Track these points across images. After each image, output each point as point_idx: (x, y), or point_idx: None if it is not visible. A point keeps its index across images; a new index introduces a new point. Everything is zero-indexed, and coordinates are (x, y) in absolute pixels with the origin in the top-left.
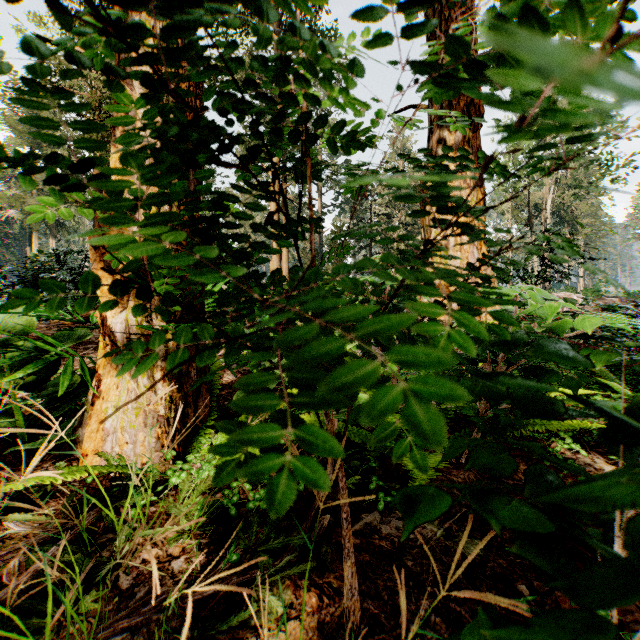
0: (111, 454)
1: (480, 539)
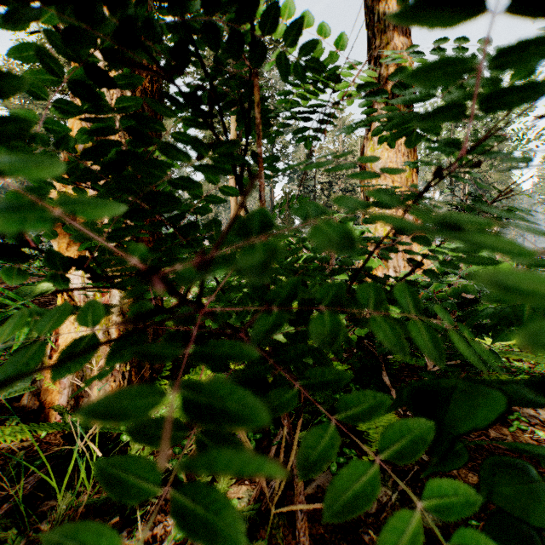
0: (66, 407)
1: None
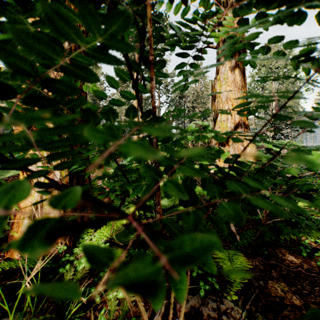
0: None
1: (273, 319)
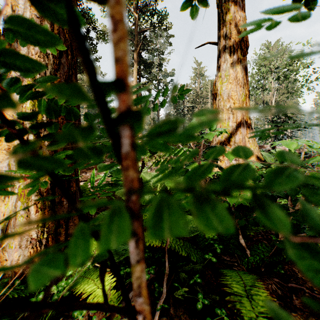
0: None
1: None
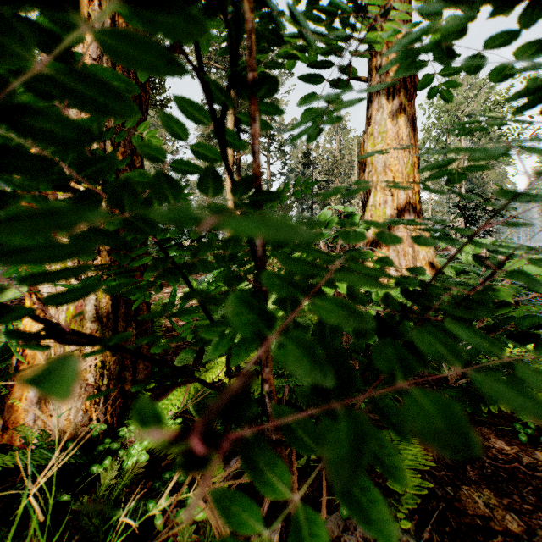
0: (33, 428)
1: None
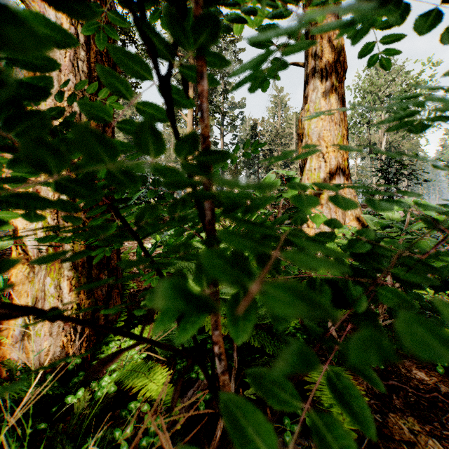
0: (17, 362)
1: None
